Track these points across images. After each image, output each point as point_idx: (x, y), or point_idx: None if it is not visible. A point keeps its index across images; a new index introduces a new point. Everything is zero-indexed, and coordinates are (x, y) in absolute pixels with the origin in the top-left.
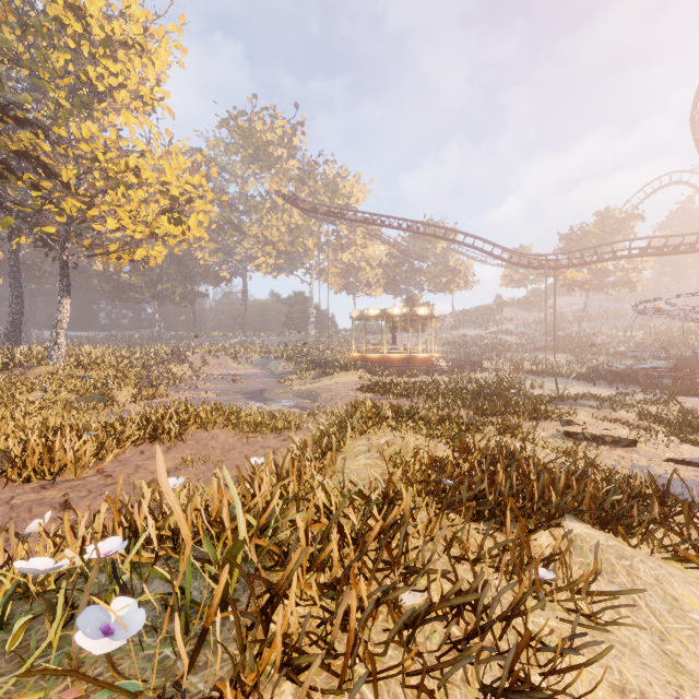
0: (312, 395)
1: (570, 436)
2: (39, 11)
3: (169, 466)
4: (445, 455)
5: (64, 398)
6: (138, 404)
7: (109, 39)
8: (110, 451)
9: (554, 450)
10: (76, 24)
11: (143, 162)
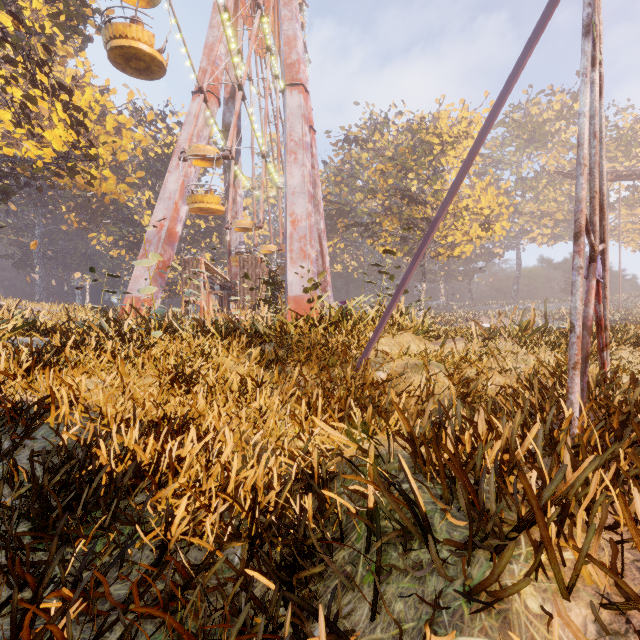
0: None
1: None
2: (417, 140)
3: None
4: None
5: None
6: None
7: (453, 141)
8: None
9: None
10: (436, 140)
11: (470, 201)
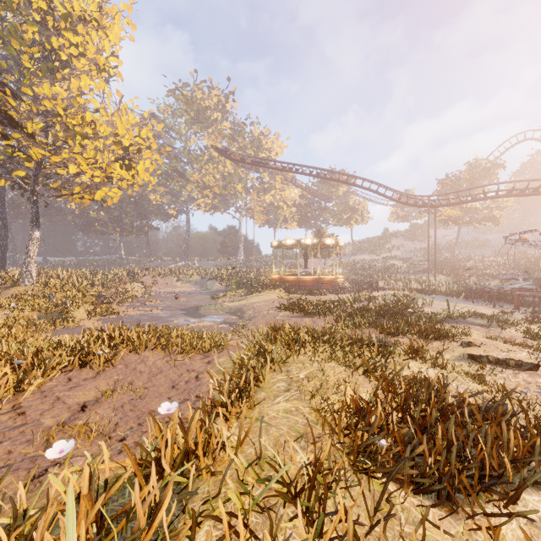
0: (239, 312)
1: (474, 359)
2: None
3: (90, 398)
4: (366, 392)
5: (28, 315)
6: (92, 320)
7: (69, 14)
8: (35, 381)
9: (461, 373)
10: (42, 1)
11: (98, 117)
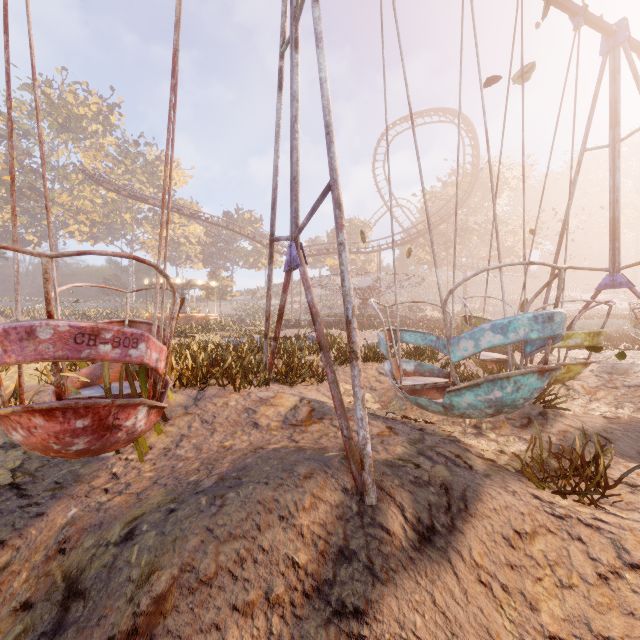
0: None
1: None
2: None
3: None
4: None
5: None
6: None
7: None
8: None
9: None
10: None
11: None
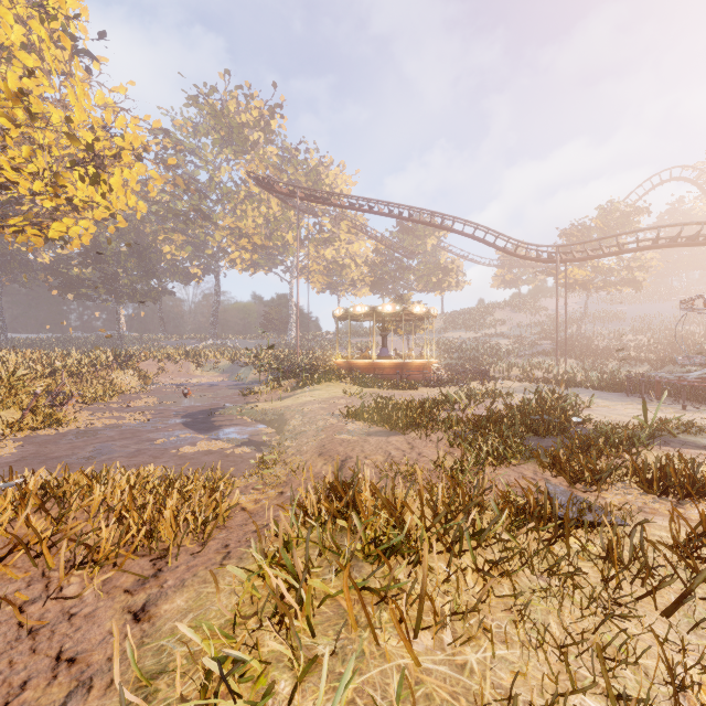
0: (278, 421)
1: None
2: None
3: None
4: None
5: None
6: (5, 440)
7: None
8: None
9: None
10: None
11: (31, 84)
